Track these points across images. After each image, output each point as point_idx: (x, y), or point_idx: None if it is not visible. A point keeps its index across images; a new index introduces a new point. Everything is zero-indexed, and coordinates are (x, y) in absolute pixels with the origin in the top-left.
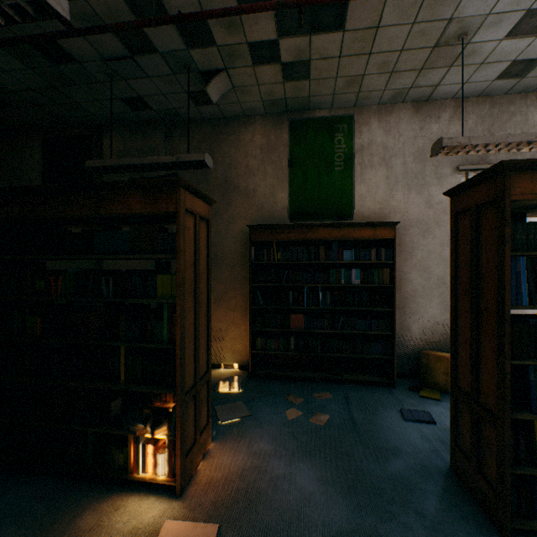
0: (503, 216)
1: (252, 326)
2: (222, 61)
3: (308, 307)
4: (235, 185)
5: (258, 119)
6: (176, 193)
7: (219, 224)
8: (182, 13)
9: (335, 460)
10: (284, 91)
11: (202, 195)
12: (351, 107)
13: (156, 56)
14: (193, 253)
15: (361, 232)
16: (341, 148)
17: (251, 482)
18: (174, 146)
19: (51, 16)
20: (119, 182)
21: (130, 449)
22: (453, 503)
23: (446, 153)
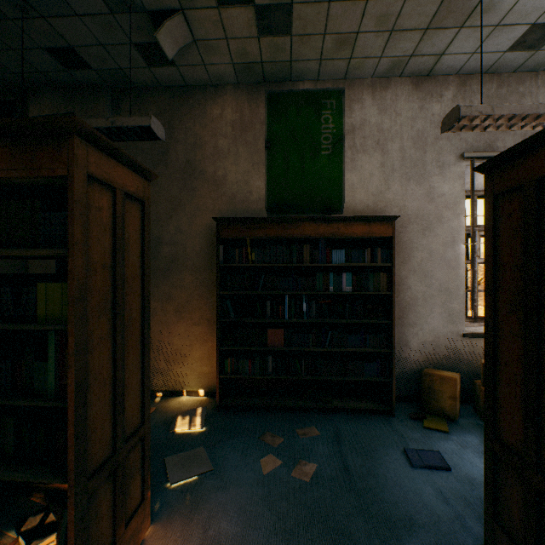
0: None
1: (220, 344)
2: None
3: (289, 320)
4: (200, 170)
5: (228, 89)
6: (68, 145)
7: (180, 217)
8: None
9: None
10: (259, 50)
11: (128, 160)
12: (340, 80)
13: None
14: (110, 249)
15: (353, 229)
16: (328, 129)
17: None
18: None
19: None
20: None
21: None
22: None
23: (460, 129)
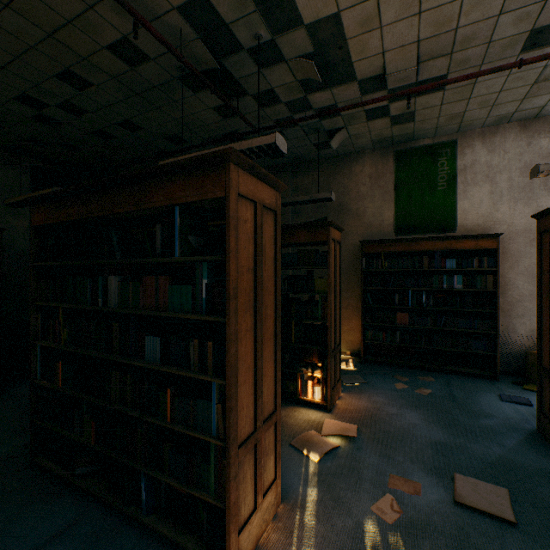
0: None
1: (362, 321)
2: (343, 123)
3: (412, 307)
4: (347, 208)
5: (366, 153)
6: (327, 230)
7: None
8: (324, 111)
9: (435, 412)
10: (390, 132)
11: (338, 228)
12: (453, 133)
13: (297, 128)
14: (333, 265)
15: (462, 244)
16: (443, 170)
17: (373, 413)
18: (298, 181)
19: (278, 153)
20: (293, 225)
21: (298, 382)
22: (531, 444)
23: (546, 175)
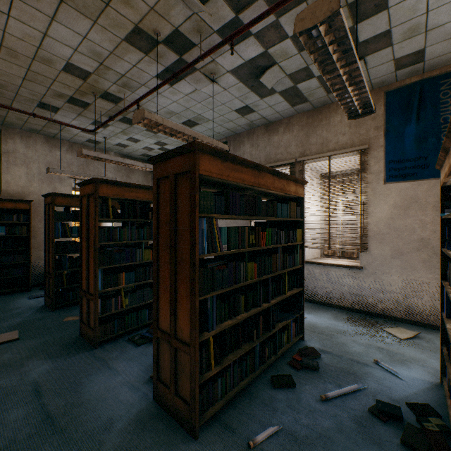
0: (53, 209)
1: None
2: None
3: None
4: None
5: None
6: None
7: None
8: None
9: None
10: None
11: None
12: None
13: None
14: None
15: (6, 204)
16: None
17: None
18: None
19: None
20: None
21: None
22: (39, 311)
23: (55, 173)
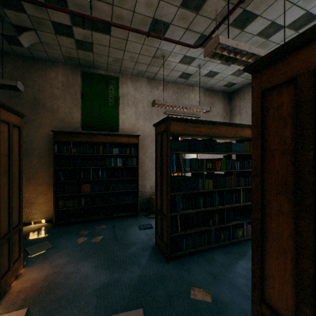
0: (168, 138)
1: (55, 194)
2: (32, 24)
3: (93, 180)
4: (43, 104)
5: (60, 65)
6: None
7: (30, 128)
8: None
9: (103, 255)
10: (77, 54)
11: (15, 111)
12: (118, 73)
13: None
14: (7, 148)
15: (122, 139)
16: (112, 93)
17: (52, 280)
18: None
19: None
20: None
21: None
22: (153, 256)
23: (158, 106)
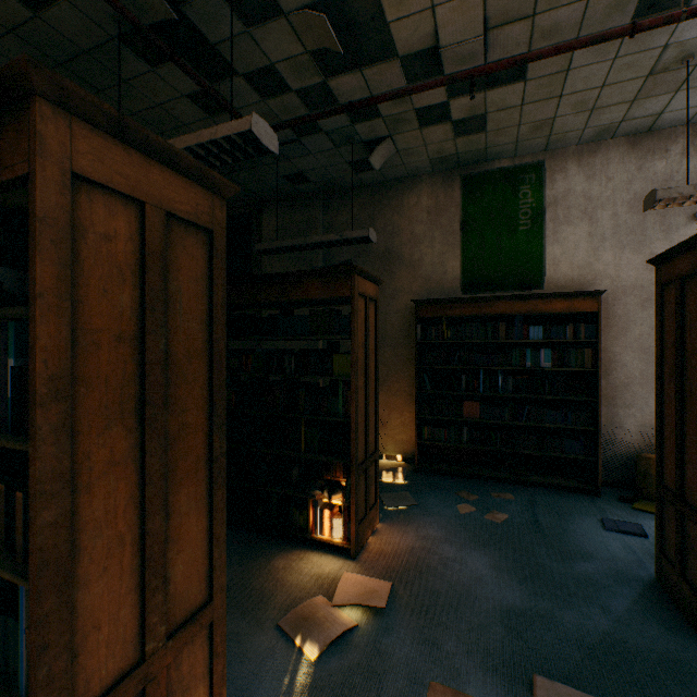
0: None
1: (417, 413)
2: (387, 129)
3: (484, 393)
4: (398, 256)
5: (424, 179)
6: (351, 279)
7: (380, 299)
8: (352, 103)
9: (511, 553)
10: (454, 146)
11: (371, 278)
12: (540, 152)
13: (321, 135)
14: (363, 334)
15: (552, 305)
16: (527, 204)
17: (420, 558)
18: (331, 217)
19: (265, 153)
20: (301, 272)
21: (309, 511)
22: (649, 607)
23: (666, 206)
